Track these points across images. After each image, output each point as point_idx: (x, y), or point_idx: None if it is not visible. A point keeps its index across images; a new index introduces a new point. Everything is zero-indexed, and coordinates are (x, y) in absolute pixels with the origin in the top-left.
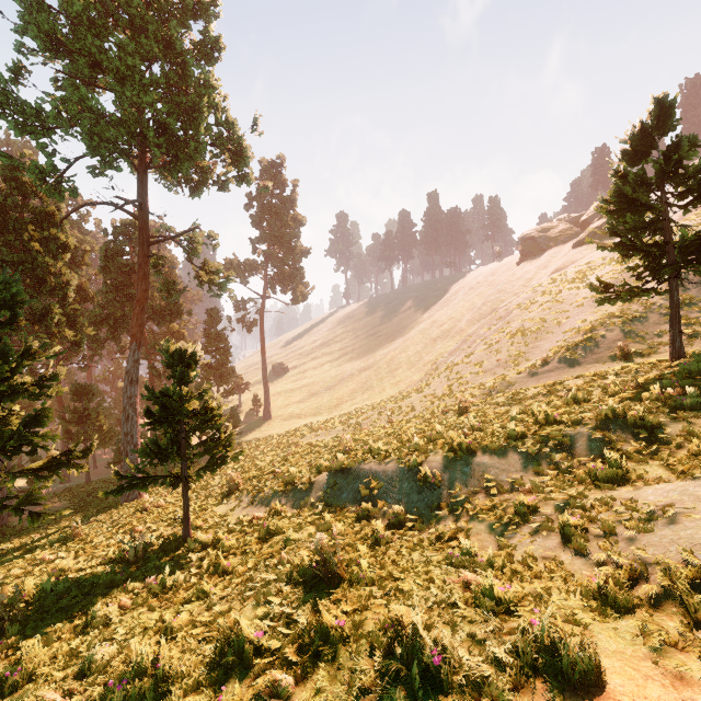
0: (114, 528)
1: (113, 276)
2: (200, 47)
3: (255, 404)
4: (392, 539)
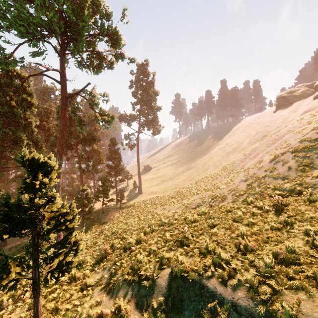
0: None
1: None
2: None
3: (134, 186)
4: None
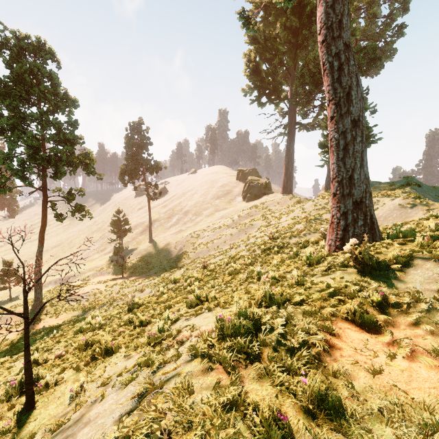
0: None
1: None
2: None
3: None
4: None
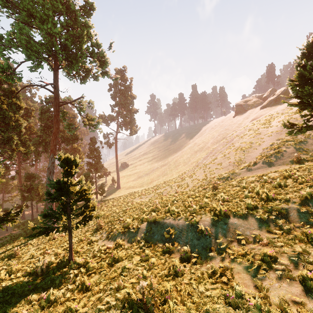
0: (36, 250)
1: (45, 122)
2: (84, 8)
3: (113, 182)
4: (185, 271)
